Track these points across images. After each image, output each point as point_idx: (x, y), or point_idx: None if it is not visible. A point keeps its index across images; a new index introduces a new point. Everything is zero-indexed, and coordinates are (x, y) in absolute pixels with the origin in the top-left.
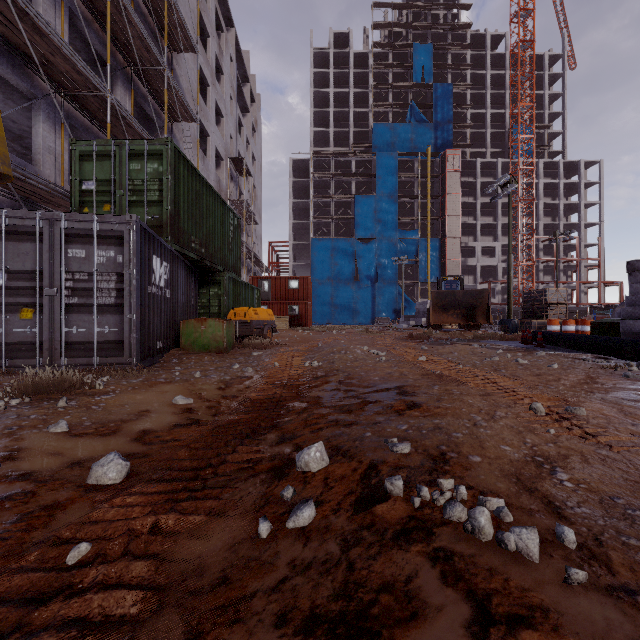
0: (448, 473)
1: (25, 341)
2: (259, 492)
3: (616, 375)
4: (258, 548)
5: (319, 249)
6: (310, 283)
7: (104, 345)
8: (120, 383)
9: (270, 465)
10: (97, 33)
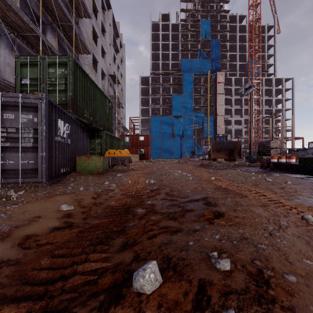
0: (276, 301)
1: None
2: None
3: None
4: None
5: (154, 121)
6: (150, 138)
7: (26, 171)
8: (29, 195)
9: (111, 279)
10: (36, 4)
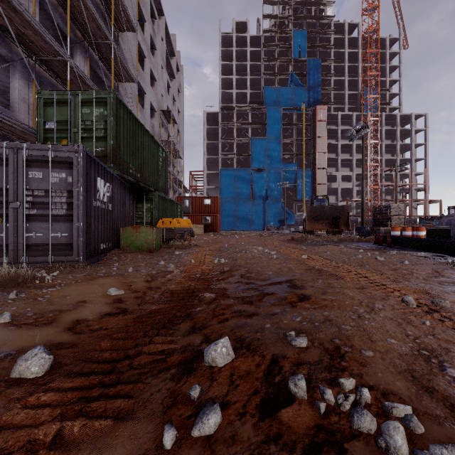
0: (346, 370)
1: None
2: (168, 389)
3: None
4: None
5: (225, 176)
6: (219, 201)
7: (57, 247)
8: (66, 277)
9: (181, 357)
10: (61, 15)
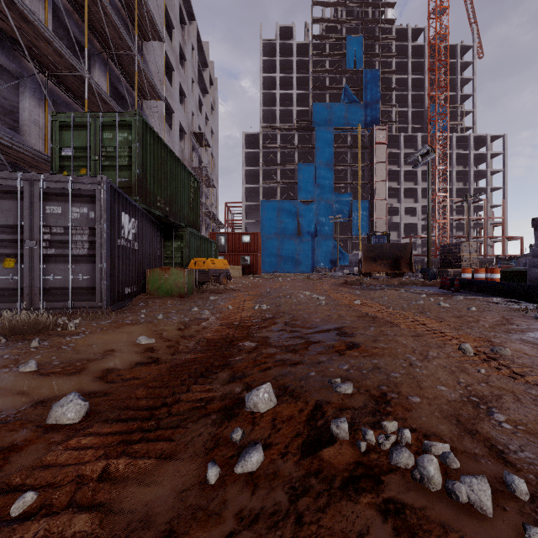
0: (390, 414)
1: (8, 287)
2: (209, 433)
3: (528, 317)
4: (206, 496)
5: (267, 209)
6: (260, 238)
7: (78, 291)
8: (90, 325)
9: (221, 404)
10: (77, 23)
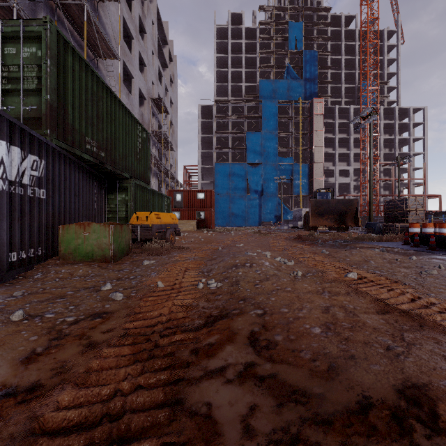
0: None
1: None
2: None
3: None
4: None
5: (220, 171)
6: (213, 195)
7: None
8: None
9: None
10: None
